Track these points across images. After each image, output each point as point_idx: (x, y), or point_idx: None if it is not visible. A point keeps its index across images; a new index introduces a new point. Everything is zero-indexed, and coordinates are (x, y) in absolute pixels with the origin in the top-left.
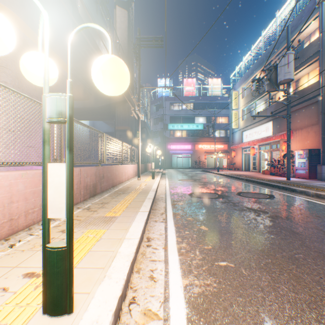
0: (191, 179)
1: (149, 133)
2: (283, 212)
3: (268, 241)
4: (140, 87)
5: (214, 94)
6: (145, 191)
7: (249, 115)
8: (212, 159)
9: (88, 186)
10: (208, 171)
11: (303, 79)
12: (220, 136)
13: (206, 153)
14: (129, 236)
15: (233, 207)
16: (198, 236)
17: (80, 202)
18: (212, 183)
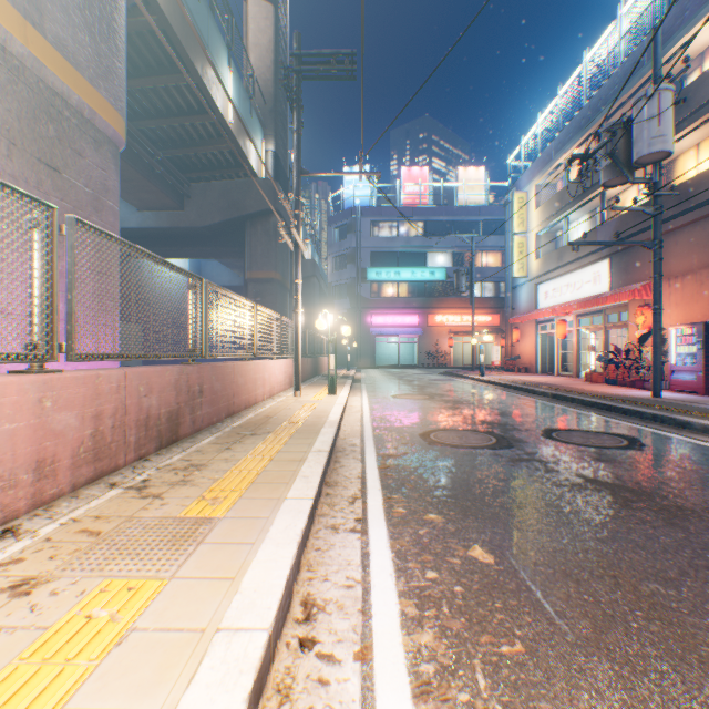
0: (421, 393)
1: (325, 289)
2: (691, 492)
3: (708, 617)
4: (301, 173)
5: (470, 201)
6: (310, 429)
7: (551, 246)
8: (464, 347)
9: (153, 419)
10: (459, 374)
11: (686, 160)
12: (483, 295)
13: (453, 333)
14: (235, 615)
15: (547, 478)
16: (471, 592)
17: (126, 466)
18: (472, 403)
